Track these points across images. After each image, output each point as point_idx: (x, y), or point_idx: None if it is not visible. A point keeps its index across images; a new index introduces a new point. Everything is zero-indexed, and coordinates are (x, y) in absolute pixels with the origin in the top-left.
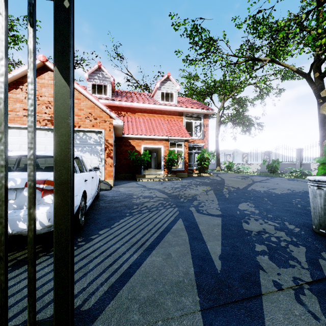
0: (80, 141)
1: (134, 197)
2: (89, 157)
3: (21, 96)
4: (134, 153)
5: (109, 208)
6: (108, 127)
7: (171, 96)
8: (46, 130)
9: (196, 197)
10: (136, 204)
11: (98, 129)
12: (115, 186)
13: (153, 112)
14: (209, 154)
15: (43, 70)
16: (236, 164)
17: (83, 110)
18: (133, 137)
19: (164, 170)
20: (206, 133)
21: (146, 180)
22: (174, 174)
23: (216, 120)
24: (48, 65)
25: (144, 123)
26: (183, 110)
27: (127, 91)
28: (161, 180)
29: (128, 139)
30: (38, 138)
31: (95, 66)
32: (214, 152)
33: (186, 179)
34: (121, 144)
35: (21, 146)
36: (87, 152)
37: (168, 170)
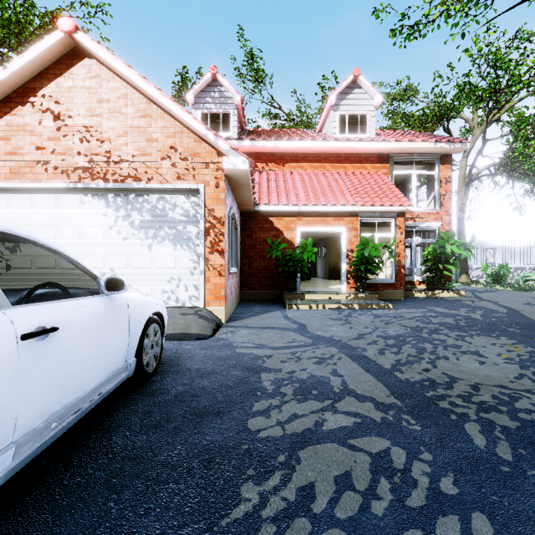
0: (151, 216)
1: (262, 389)
2: (172, 252)
3: (32, 120)
4: (279, 245)
5: (122, 485)
6: (213, 177)
7: (362, 122)
8: (82, 192)
9: (533, 415)
10: (262, 452)
11: (189, 183)
12: (229, 324)
13: (321, 160)
14: (459, 246)
15: (74, 56)
16: (513, 270)
17: (158, 140)
18: (278, 211)
19: (347, 284)
20: (444, 199)
21: (307, 305)
22: (374, 293)
23: (459, 175)
24: (81, 42)
25: (302, 181)
26: (389, 149)
27: (269, 130)
28: (342, 306)
29: (267, 216)
30: (67, 211)
31: (206, 77)
32: (470, 241)
33: (403, 304)
34: (254, 226)
35: (33, 230)
36: (166, 239)
37: (359, 284)
